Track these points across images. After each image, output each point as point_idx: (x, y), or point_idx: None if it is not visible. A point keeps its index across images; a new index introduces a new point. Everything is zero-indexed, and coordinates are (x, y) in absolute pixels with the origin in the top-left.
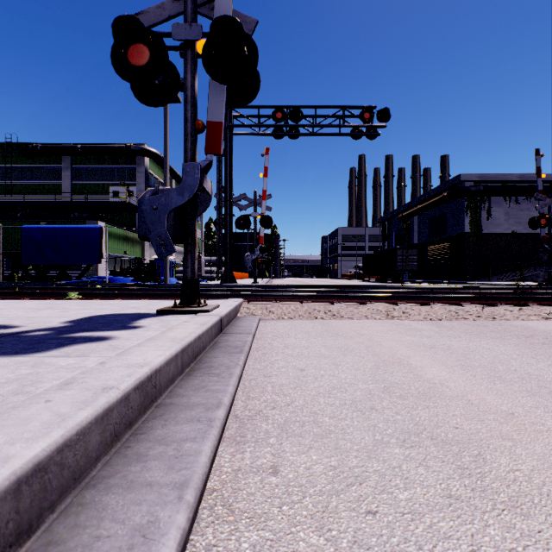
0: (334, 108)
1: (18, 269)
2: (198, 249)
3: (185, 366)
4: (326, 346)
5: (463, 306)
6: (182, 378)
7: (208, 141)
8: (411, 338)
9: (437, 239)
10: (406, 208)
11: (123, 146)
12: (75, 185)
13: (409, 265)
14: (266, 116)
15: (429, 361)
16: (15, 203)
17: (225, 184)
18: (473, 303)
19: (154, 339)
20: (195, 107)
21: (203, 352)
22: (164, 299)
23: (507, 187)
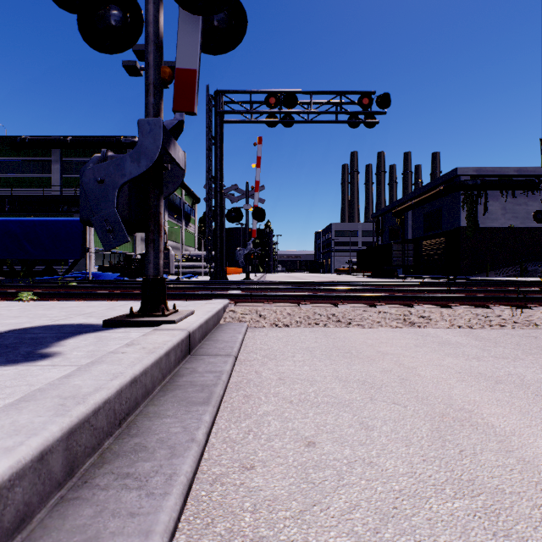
0: (330, 93)
1: (2, 264)
2: (192, 244)
3: (81, 457)
4: (340, 378)
5: (491, 309)
6: (62, 496)
7: (177, 95)
8: (455, 361)
9: (432, 234)
10: (401, 203)
11: (114, 138)
12: (65, 178)
13: (404, 260)
14: (259, 102)
15: (519, 417)
16: (3, 197)
17: (215, 174)
18: (501, 304)
19: (30, 399)
20: (159, 49)
21: (144, 402)
22: (135, 300)
23: (504, 181)
